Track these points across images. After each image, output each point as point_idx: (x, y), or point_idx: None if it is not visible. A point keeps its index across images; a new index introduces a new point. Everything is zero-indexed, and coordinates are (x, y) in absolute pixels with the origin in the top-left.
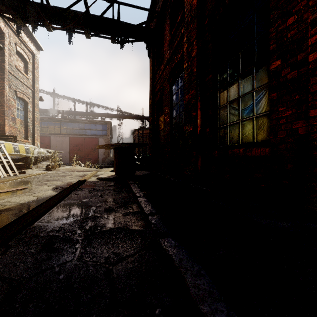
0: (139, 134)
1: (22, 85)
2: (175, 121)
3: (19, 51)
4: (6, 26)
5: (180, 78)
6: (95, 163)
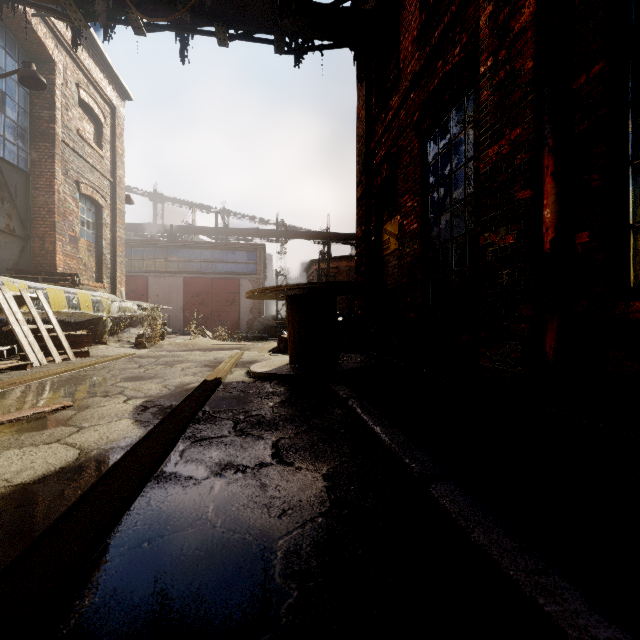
0: (320, 270)
1: (90, 170)
2: (437, 228)
3: (84, 101)
4: (58, 47)
5: (454, 112)
6: (234, 330)
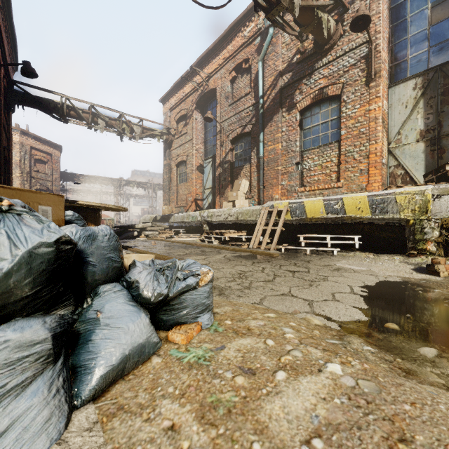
0: None
1: None
2: None
3: None
4: None
5: None
6: None
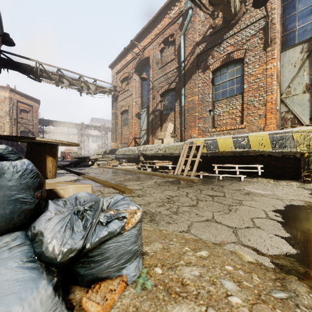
0: None
1: None
2: None
3: None
4: None
5: None
6: None
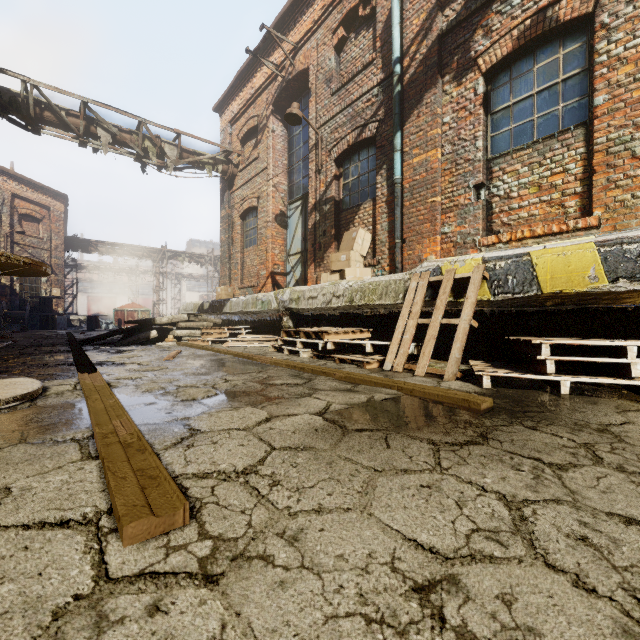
0: None
1: None
2: None
3: None
4: None
5: None
6: None
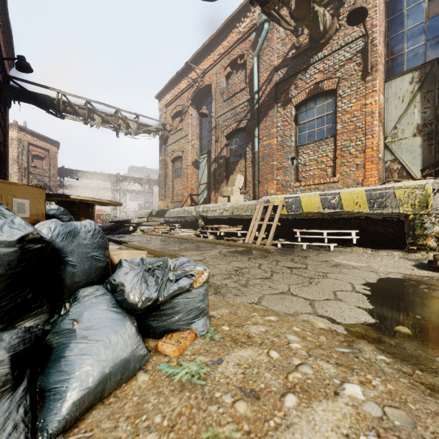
0: None
1: None
2: None
3: None
4: None
5: None
6: None
